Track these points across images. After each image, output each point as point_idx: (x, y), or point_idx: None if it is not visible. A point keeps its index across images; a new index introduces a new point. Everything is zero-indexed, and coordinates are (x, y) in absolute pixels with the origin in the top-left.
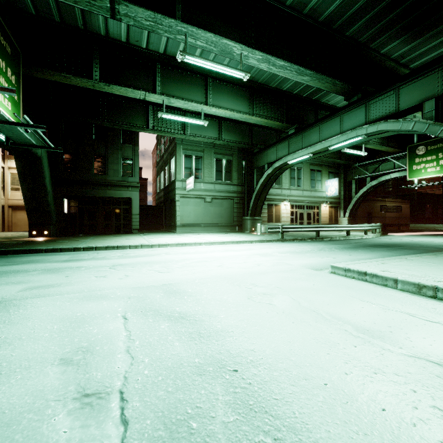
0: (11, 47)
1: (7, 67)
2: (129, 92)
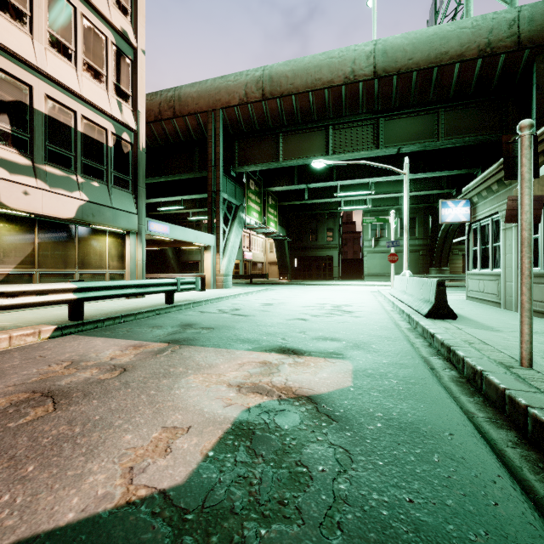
0: (275, 201)
1: (274, 211)
2: (322, 200)
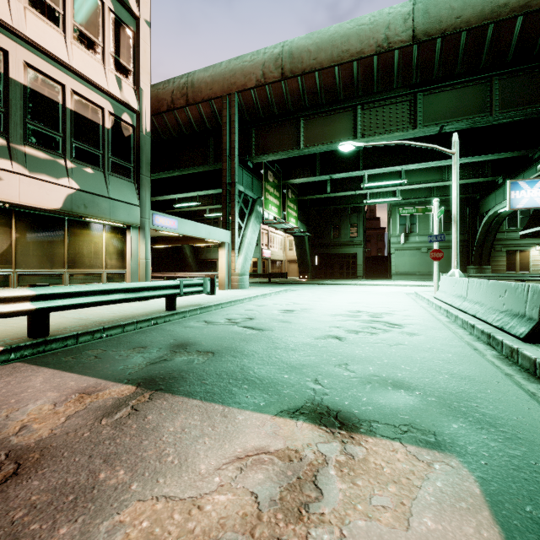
0: (295, 195)
1: (294, 205)
2: (346, 193)
